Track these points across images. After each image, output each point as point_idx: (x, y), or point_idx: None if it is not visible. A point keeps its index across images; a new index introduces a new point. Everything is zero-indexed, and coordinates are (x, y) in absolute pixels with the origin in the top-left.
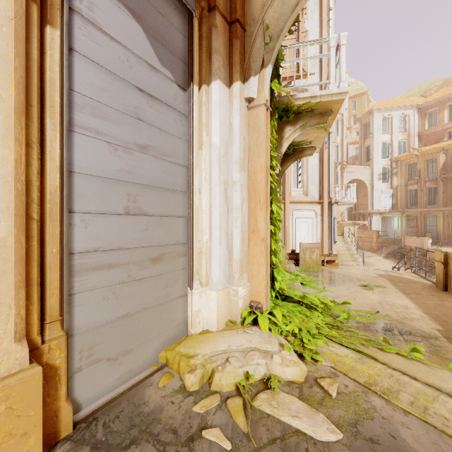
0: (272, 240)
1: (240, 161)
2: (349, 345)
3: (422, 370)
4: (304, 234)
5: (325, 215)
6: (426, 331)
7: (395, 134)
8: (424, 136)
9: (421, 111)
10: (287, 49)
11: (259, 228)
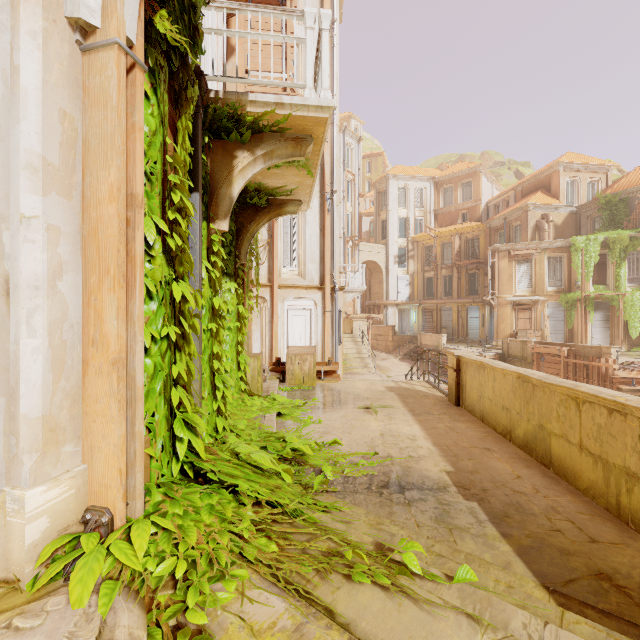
0: (184, 354)
1: (45, 167)
2: (293, 580)
3: (411, 625)
4: (299, 332)
5: (327, 306)
6: (434, 478)
7: (412, 209)
8: (441, 216)
9: (438, 185)
10: (235, 10)
11: (107, 334)
